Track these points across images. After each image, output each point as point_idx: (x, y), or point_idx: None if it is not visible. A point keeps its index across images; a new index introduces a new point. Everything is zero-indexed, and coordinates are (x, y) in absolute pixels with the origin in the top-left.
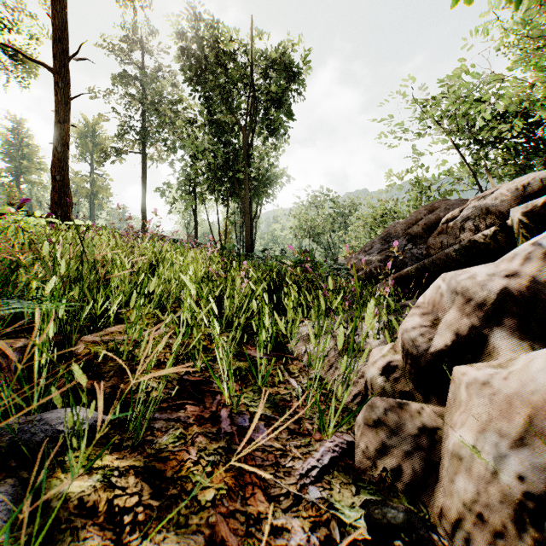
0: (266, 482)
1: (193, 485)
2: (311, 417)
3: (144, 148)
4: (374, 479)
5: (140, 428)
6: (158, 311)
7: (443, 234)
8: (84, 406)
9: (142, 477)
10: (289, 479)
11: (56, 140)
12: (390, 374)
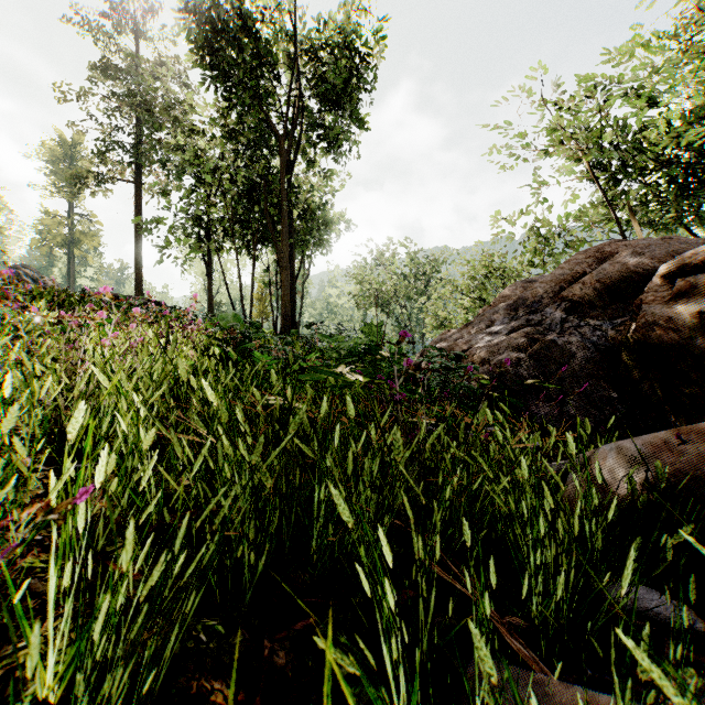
0: None
1: None
2: None
3: (139, 174)
4: None
5: None
6: None
7: (693, 295)
8: None
9: None
10: None
11: None
12: None
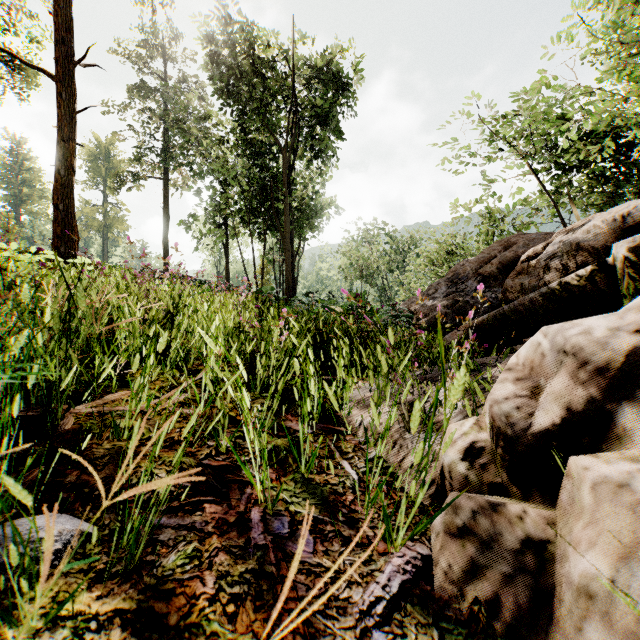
0: (312, 625)
1: (206, 639)
2: (372, 518)
3: (166, 172)
4: (463, 615)
5: (138, 542)
6: (175, 371)
7: (523, 274)
8: (62, 509)
9: (133, 627)
10: (345, 620)
11: (59, 161)
12: (475, 459)
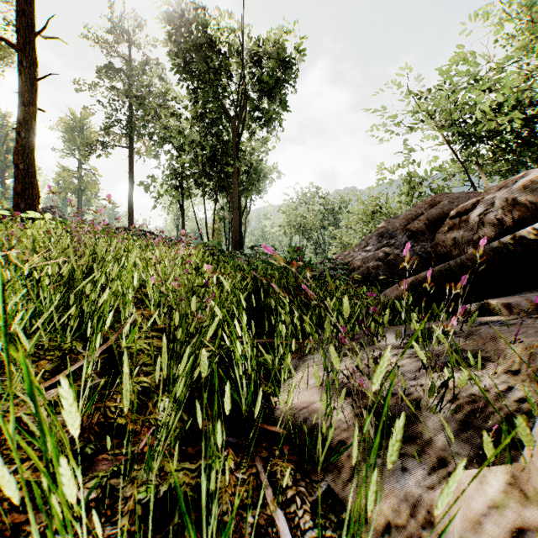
0: None
1: None
2: None
3: (131, 142)
4: None
5: None
6: (76, 343)
7: (455, 229)
8: None
9: None
10: None
11: (20, 124)
12: None
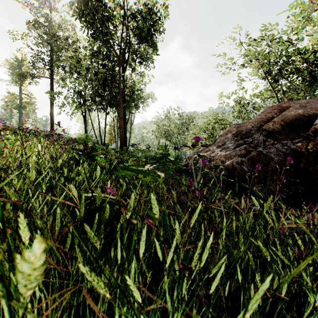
0: None
1: None
2: None
3: (52, 74)
4: None
5: None
6: None
7: None
8: None
9: None
10: None
11: None
12: None
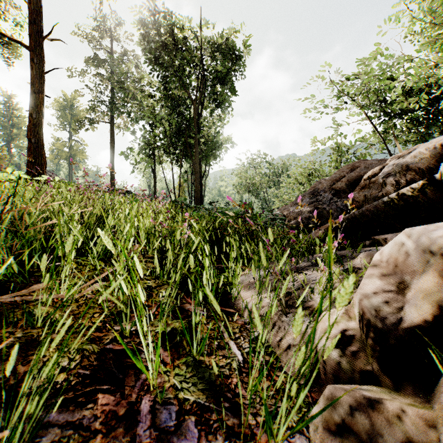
0: None
1: None
2: (254, 402)
3: (113, 118)
4: None
5: None
6: (101, 262)
7: (366, 188)
8: None
9: None
10: None
11: (32, 108)
12: (346, 347)
